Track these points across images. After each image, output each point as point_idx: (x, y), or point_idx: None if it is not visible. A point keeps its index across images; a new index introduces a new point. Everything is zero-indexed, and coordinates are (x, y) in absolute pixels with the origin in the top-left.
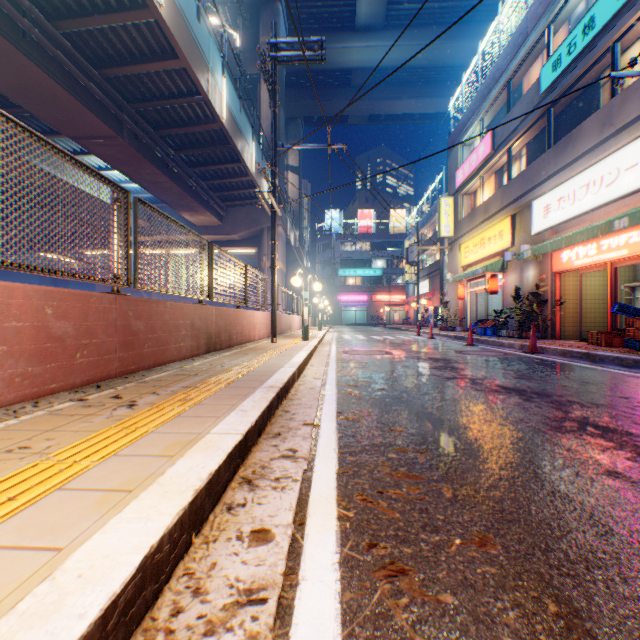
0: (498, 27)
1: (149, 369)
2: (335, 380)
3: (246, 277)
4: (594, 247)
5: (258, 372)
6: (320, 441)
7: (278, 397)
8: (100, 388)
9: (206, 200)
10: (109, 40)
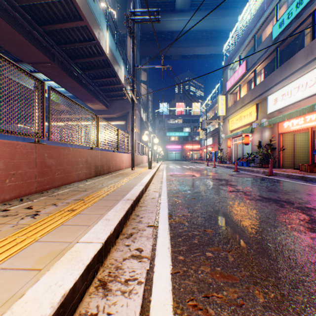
0: (249, 7)
1: (58, 187)
2: (166, 192)
3: (118, 135)
4: (302, 120)
5: (122, 189)
6: (158, 241)
7: (132, 206)
8: (22, 201)
9: (99, 97)
10: (46, 10)
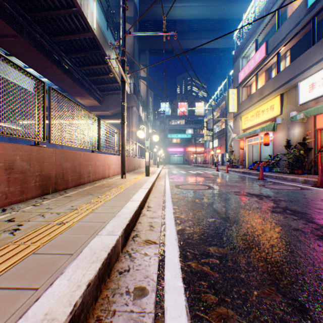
0: None
1: None
2: (177, 247)
3: (99, 128)
4: None
5: (38, 260)
6: None
7: None
8: None
9: (89, 89)
10: None
